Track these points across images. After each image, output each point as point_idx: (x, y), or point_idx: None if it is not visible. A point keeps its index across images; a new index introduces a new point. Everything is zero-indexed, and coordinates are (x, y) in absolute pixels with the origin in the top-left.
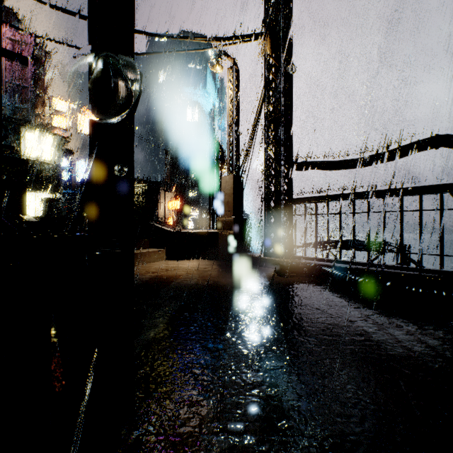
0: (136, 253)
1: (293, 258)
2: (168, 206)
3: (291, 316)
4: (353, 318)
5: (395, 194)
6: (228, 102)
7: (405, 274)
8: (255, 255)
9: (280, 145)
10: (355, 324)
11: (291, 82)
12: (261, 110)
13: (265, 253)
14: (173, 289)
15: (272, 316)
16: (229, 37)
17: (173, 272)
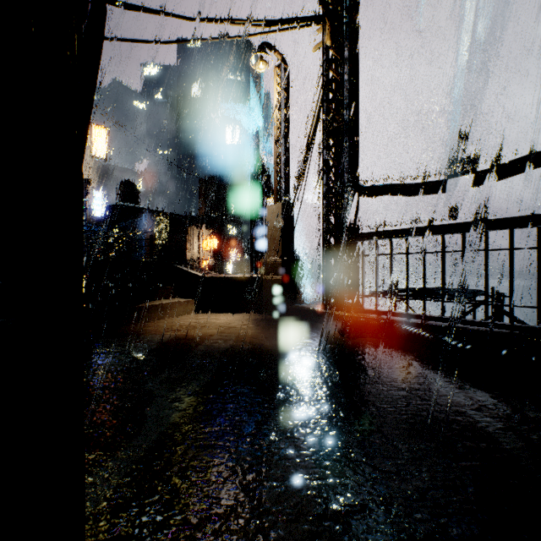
0: (155, 305)
1: (360, 312)
2: (203, 245)
3: (367, 402)
4: (460, 407)
5: (503, 225)
6: (275, 110)
7: (520, 336)
8: (310, 307)
9: (343, 163)
10: (466, 417)
11: (358, 81)
12: (318, 119)
13: (322, 304)
14: (198, 356)
15: (339, 401)
16: (276, 21)
17: (203, 330)
